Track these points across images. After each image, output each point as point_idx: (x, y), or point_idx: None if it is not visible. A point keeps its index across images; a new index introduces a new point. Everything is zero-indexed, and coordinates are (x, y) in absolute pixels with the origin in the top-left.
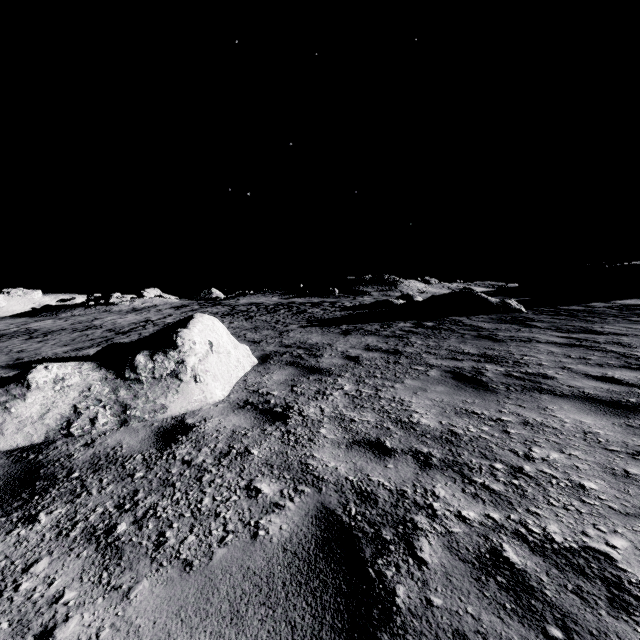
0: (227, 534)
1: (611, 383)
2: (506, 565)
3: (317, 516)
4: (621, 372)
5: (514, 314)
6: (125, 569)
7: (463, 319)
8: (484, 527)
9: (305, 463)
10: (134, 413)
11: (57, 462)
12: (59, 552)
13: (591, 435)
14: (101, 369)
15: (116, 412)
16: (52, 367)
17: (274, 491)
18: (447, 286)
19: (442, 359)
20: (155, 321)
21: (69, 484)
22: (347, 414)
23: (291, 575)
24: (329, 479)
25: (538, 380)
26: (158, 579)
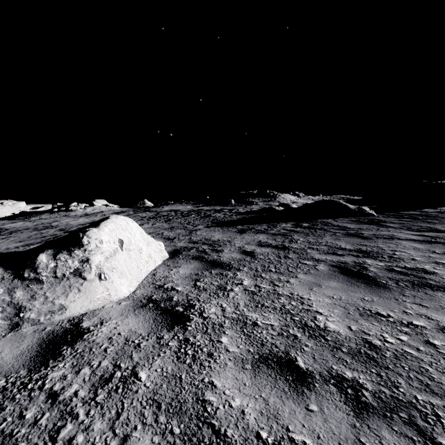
0: None
1: None
2: None
3: None
4: None
5: (368, 217)
6: None
7: (330, 221)
8: None
9: (202, 399)
10: (28, 315)
11: None
12: None
13: None
14: None
15: (8, 315)
16: None
17: None
18: (311, 198)
19: (325, 254)
20: None
21: None
22: (249, 315)
23: None
24: (234, 438)
25: (421, 275)
26: None
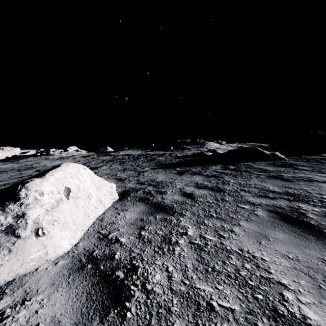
0: None
1: None
2: None
3: None
4: None
5: (281, 161)
6: None
7: (251, 164)
8: None
9: None
10: None
11: None
12: None
13: None
14: None
15: None
16: None
17: None
18: (230, 145)
19: (258, 197)
20: None
21: None
22: (200, 288)
23: None
24: None
25: None
26: None
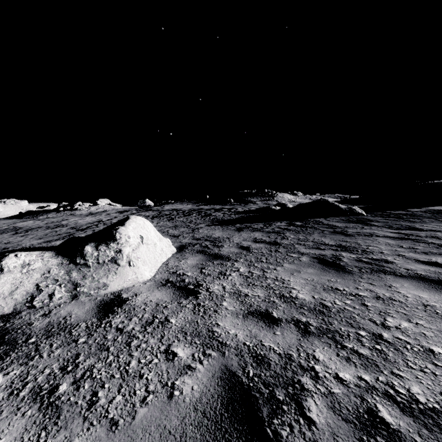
0: (148, 394)
1: (436, 266)
2: (383, 425)
3: (222, 377)
4: (441, 258)
5: (358, 216)
6: (61, 428)
7: (322, 220)
8: (359, 388)
9: (211, 330)
10: (83, 290)
11: (19, 329)
12: (8, 411)
13: (429, 307)
14: (58, 256)
15: (69, 289)
16: (21, 255)
17: (187, 355)
18: (309, 197)
19: (310, 248)
20: (105, 221)
21: (26, 348)
22: (242, 290)
23: (201, 435)
24: (230, 344)
25: (382, 264)
26: (88, 438)
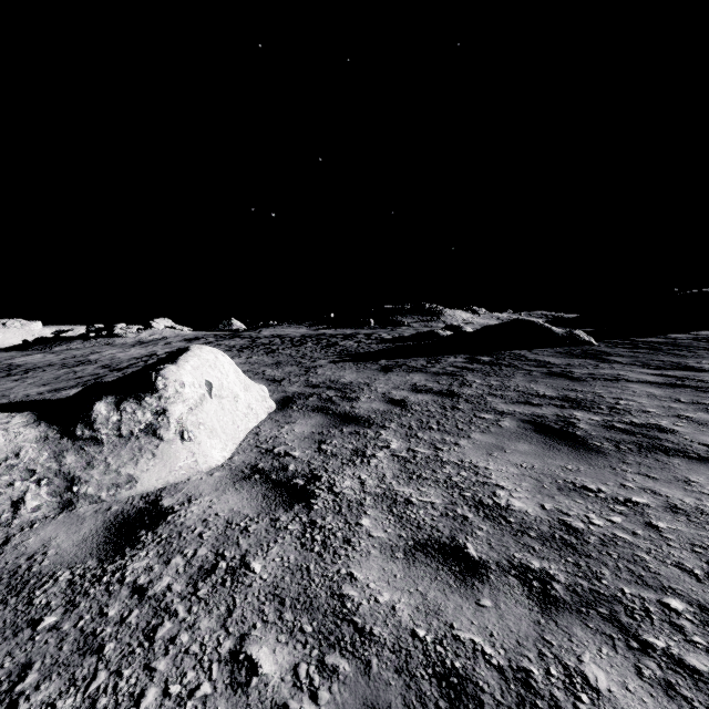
0: None
1: None
2: None
3: None
4: None
5: (584, 347)
6: None
7: (524, 353)
8: None
9: (339, 594)
10: (84, 490)
11: None
12: None
13: None
14: (40, 424)
15: (56, 489)
16: None
17: (282, 669)
18: (496, 316)
19: (513, 404)
20: (161, 355)
21: None
22: (399, 490)
23: None
24: (382, 636)
25: (654, 434)
26: None
